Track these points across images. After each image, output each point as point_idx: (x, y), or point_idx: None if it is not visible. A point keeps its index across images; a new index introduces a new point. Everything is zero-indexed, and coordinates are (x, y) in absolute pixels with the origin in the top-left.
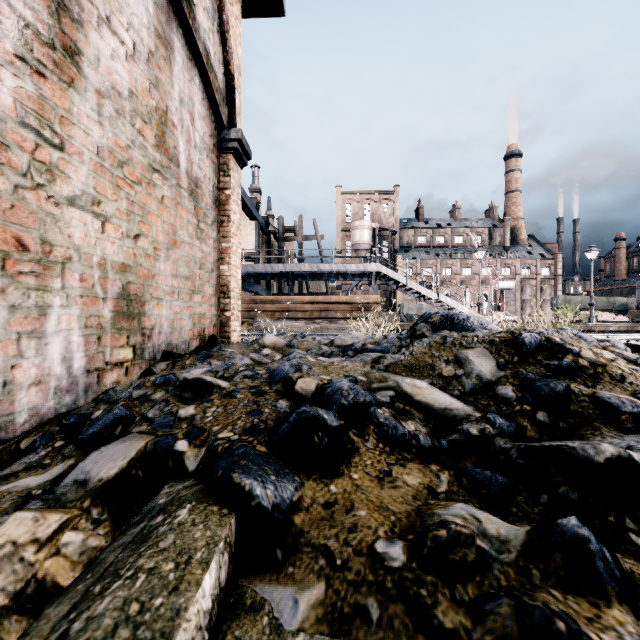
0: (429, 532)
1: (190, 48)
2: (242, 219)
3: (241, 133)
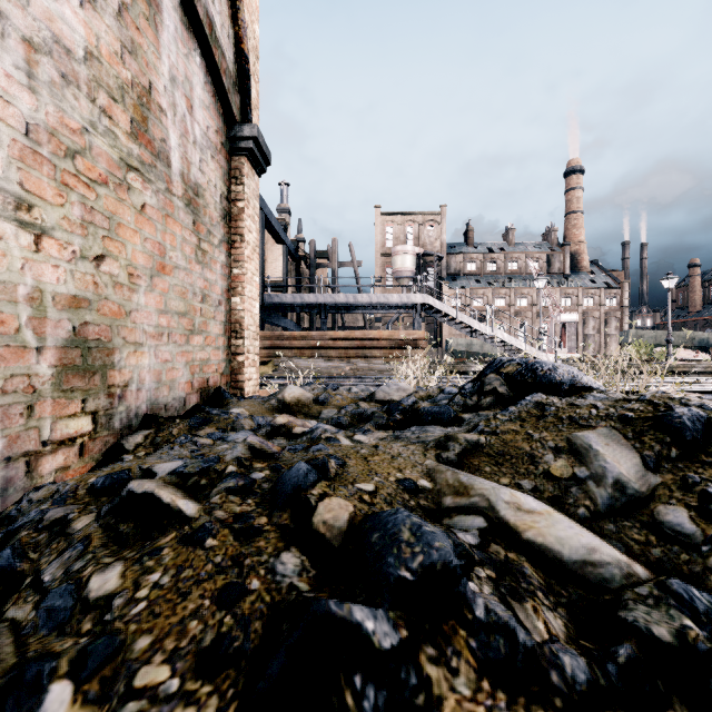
0: None
1: (186, 12)
2: (268, 243)
3: (257, 129)
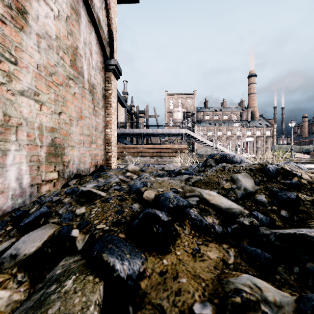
0: (228, 298)
1: (90, 16)
2: (118, 107)
3: (116, 61)
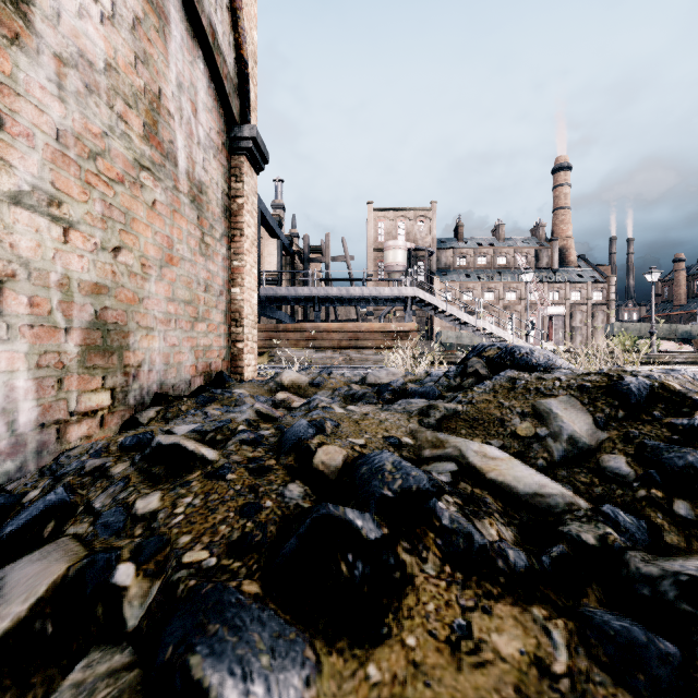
0: None
1: (191, 23)
2: (263, 238)
3: (256, 130)
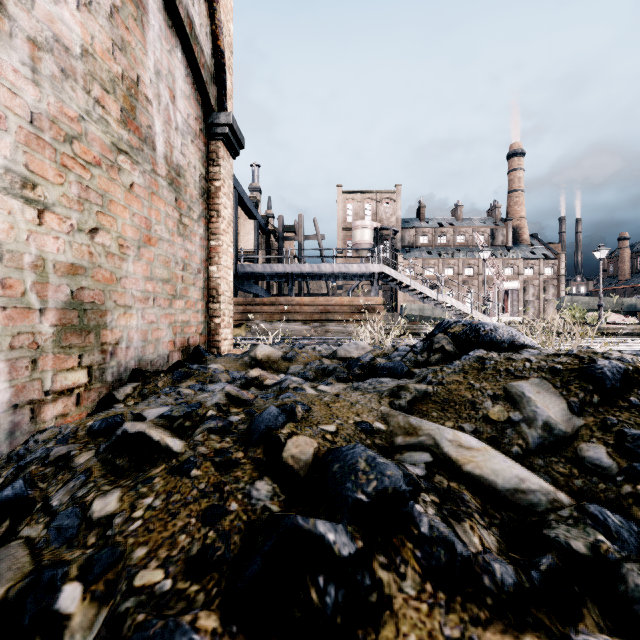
0: None
1: (169, 13)
2: (241, 218)
3: (232, 117)
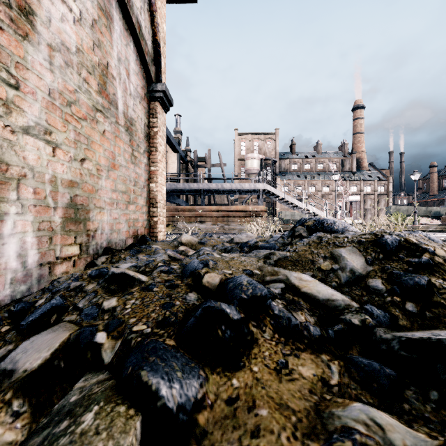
0: (333, 443)
1: (126, 21)
2: (168, 152)
3: (165, 86)
